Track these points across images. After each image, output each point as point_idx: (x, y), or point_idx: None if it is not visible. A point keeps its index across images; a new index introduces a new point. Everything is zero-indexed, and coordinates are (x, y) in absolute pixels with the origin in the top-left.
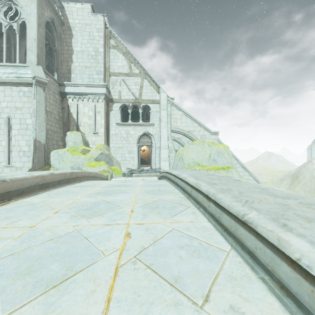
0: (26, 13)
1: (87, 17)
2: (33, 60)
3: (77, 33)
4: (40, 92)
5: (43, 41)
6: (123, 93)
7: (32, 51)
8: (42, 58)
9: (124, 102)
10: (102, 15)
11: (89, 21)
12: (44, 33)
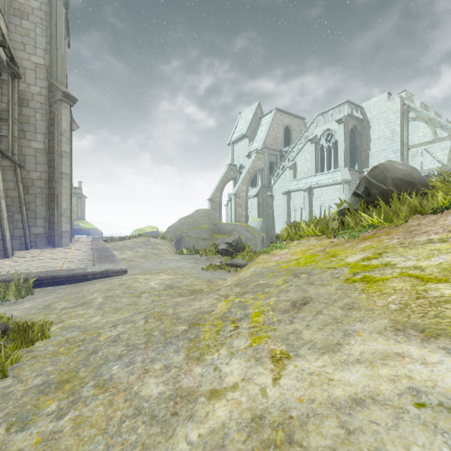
0: (337, 134)
1: (384, 105)
2: (341, 165)
3: (374, 123)
4: (346, 187)
5: (348, 147)
6: (425, 163)
7: (341, 159)
8: (347, 161)
9: (426, 172)
10: (398, 97)
11: (386, 108)
12: (348, 141)
